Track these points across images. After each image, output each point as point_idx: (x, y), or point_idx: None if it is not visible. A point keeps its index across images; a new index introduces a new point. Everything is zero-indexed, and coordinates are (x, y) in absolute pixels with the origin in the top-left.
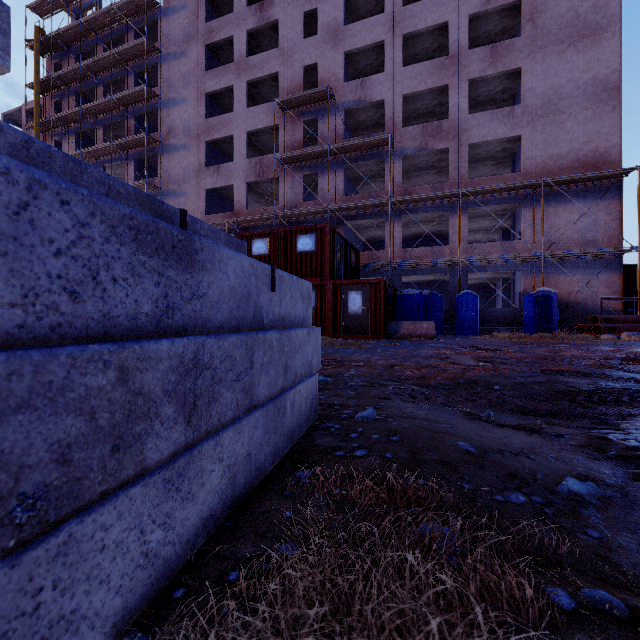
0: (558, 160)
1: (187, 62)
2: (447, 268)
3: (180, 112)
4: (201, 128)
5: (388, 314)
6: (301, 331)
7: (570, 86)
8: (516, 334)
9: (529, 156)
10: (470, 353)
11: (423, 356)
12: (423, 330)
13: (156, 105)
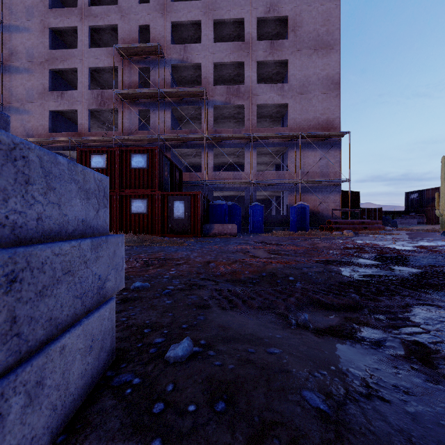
0: (308, 122)
1: None
2: (243, 187)
3: (23, 39)
4: (45, 57)
5: (204, 218)
6: (73, 245)
7: (314, 77)
8: (287, 232)
9: (292, 117)
10: (263, 247)
11: (231, 251)
12: (228, 230)
13: None
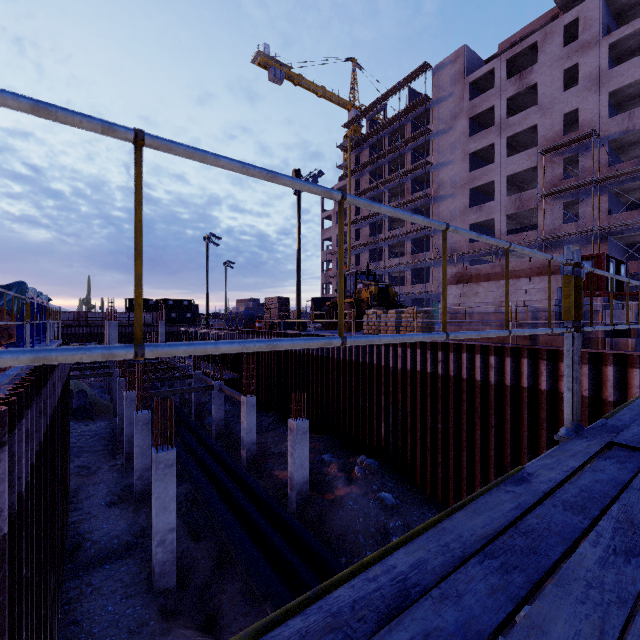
0: None
1: (453, 134)
2: None
3: (448, 171)
4: (465, 180)
5: None
6: None
7: None
8: None
9: None
10: None
11: None
12: None
13: (428, 169)
